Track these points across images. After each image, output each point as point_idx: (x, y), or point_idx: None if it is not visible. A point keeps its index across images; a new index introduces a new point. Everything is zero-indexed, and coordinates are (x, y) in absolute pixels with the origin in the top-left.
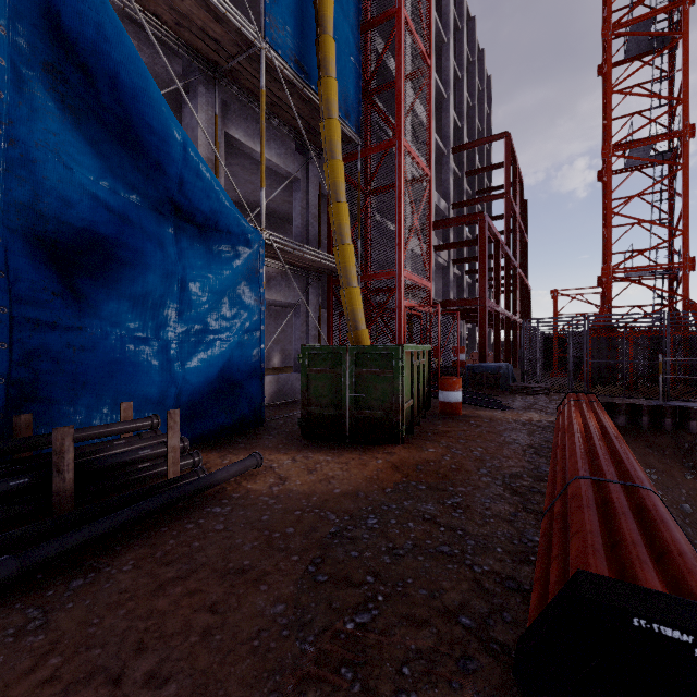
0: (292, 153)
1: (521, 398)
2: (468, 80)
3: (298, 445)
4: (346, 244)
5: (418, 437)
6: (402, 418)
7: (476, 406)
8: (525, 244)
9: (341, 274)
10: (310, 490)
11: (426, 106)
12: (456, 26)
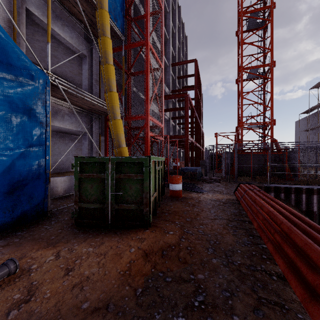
0: (81, 38)
1: (208, 185)
2: (178, 35)
3: (69, 235)
4: (113, 91)
5: (160, 217)
6: (150, 209)
7: (188, 191)
8: (202, 113)
9: (109, 111)
10: (55, 310)
11: (160, 30)
12: (173, 7)
